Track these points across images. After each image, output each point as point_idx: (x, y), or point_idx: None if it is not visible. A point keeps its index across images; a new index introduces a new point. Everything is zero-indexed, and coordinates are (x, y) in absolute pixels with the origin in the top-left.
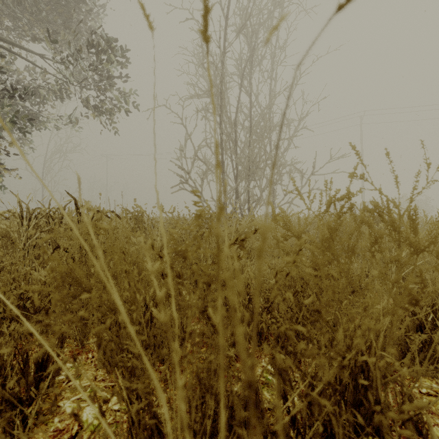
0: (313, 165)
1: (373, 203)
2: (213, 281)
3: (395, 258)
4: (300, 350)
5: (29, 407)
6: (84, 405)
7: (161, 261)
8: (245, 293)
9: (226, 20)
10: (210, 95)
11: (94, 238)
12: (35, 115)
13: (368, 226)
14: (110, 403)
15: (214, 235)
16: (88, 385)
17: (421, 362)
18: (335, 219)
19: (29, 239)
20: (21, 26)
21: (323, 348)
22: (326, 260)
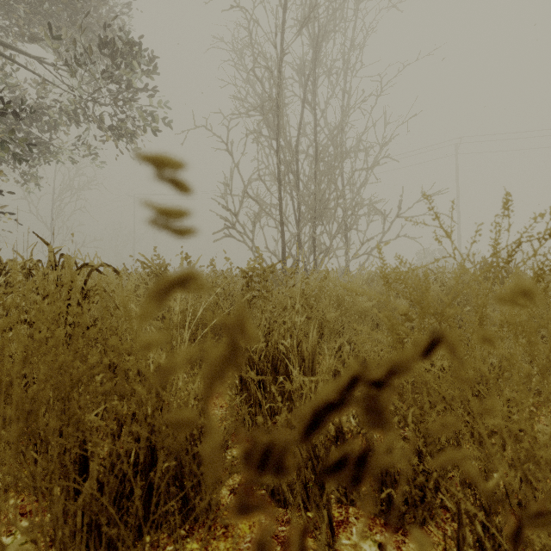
0: (399, 205)
1: None
2: None
3: None
4: None
5: None
6: None
7: None
8: None
9: (285, 12)
10: (264, 113)
11: None
12: (36, 140)
13: None
14: None
15: (268, 300)
16: None
17: None
18: (530, 278)
19: None
20: None
21: None
22: (524, 377)
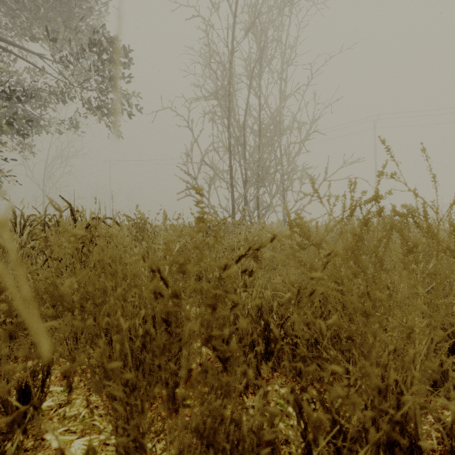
0: (326, 171)
1: (406, 206)
2: (220, 302)
3: (434, 271)
4: (335, 398)
5: (10, 440)
6: (72, 437)
7: (154, 277)
8: (256, 308)
9: (235, 18)
10: (217, 97)
11: (11, 248)
12: (34, 118)
13: (400, 232)
14: (102, 436)
15: (221, 244)
16: (79, 414)
17: (454, 386)
18: (361, 225)
19: (23, 248)
20: (20, 25)
21: (352, 379)
22: (351, 273)
